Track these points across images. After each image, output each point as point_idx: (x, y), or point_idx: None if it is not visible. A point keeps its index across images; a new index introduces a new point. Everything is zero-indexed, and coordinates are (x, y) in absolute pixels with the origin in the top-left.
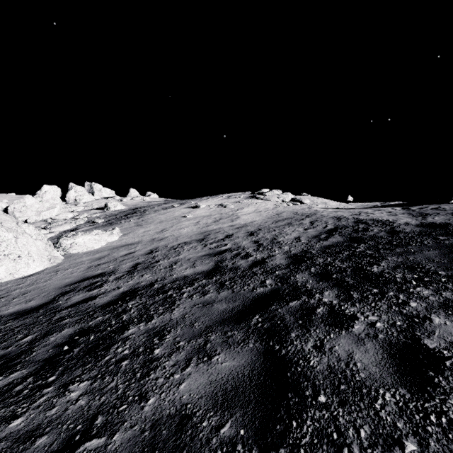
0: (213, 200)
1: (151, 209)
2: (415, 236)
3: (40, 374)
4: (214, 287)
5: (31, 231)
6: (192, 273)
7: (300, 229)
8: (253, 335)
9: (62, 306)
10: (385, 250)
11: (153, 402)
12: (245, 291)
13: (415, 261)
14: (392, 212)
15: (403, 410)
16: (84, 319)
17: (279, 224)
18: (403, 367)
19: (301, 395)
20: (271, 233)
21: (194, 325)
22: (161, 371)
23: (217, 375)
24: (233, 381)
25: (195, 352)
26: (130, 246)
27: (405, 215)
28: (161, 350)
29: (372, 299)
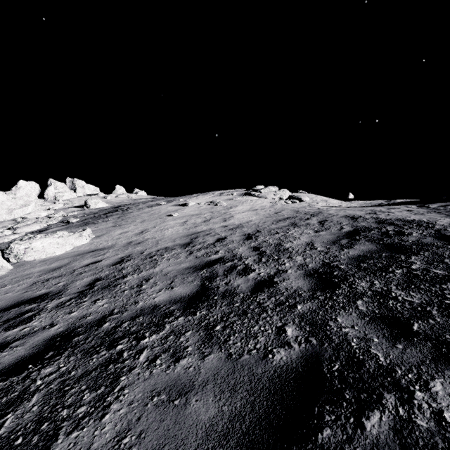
0: (204, 197)
1: (135, 207)
2: None
3: None
4: (196, 339)
5: None
6: (166, 300)
7: (309, 231)
8: None
9: None
10: None
11: None
12: (252, 356)
13: None
14: (413, 211)
15: None
16: None
17: (281, 225)
18: None
19: None
20: (274, 237)
21: None
22: None
23: None
24: None
25: None
26: (99, 252)
27: (435, 214)
28: None
29: None
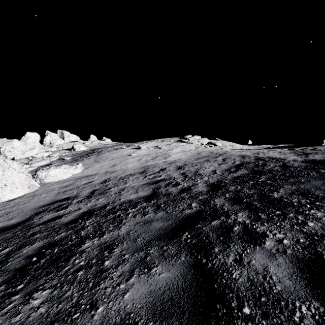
0: (151, 143)
1: (106, 150)
2: (302, 170)
3: (11, 283)
4: (152, 209)
5: (15, 165)
6: (135, 197)
7: (215, 164)
8: (184, 249)
9: (36, 223)
10: (281, 180)
11: (101, 311)
12: (176, 212)
13: (306, 189)
14: (282, 152)
15: (320, 324)
16: (51, 234)
17: (199, 161)
18: (312, 281)
19: (227, 306)
20: (194, 167)
21: (136, 240)
22: (109, 281)
23: (156, 286)
24: (169, 291)
25: (137, 264)
26: (90, 177)
27: (292, 154)
28: (110, 262)
29: (277, 219)
